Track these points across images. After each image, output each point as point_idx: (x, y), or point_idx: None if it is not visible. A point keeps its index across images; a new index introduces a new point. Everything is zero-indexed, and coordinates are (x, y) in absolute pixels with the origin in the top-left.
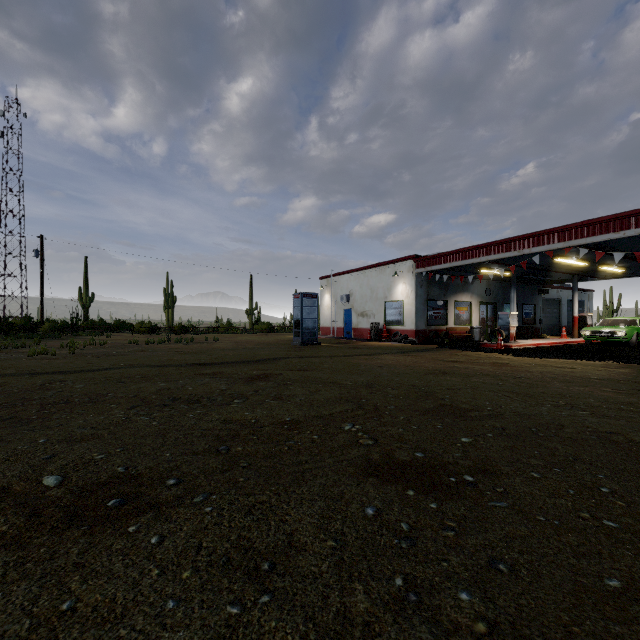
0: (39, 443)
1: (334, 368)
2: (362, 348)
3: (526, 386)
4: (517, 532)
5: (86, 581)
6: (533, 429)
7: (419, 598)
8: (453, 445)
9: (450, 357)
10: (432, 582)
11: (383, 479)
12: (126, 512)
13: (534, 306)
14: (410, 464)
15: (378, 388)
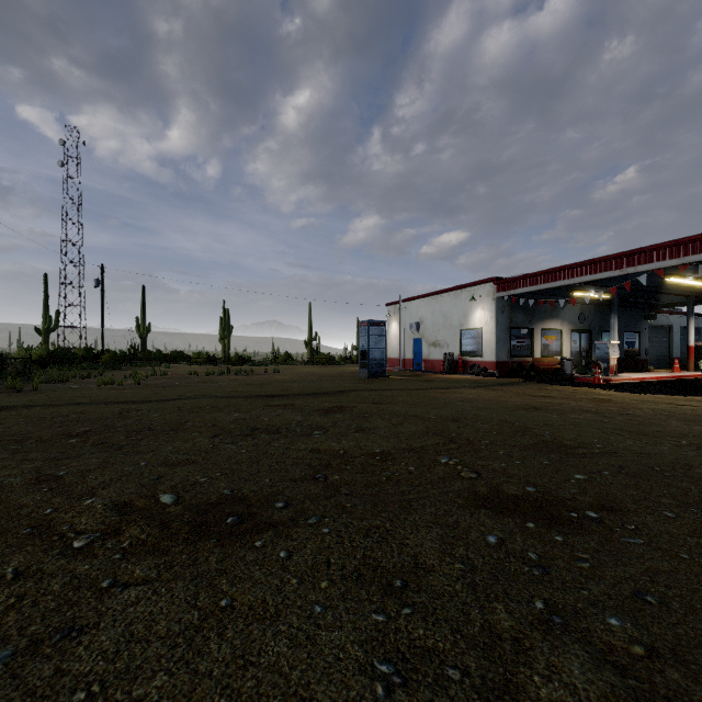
0: (142, 466)
1: (410, 402)
2: (436, 381)
3: (637, 424)
4: (659, 568)
5: (234, 584)
6: (656, 468)
7: (564, 621)
8: (566, 481)
9: (539, 392)
10: (575, 608)
11: (496, 511)
12: (246, 529)
13: (638, 334)
14: (522, 498)
15: (466, 422)
